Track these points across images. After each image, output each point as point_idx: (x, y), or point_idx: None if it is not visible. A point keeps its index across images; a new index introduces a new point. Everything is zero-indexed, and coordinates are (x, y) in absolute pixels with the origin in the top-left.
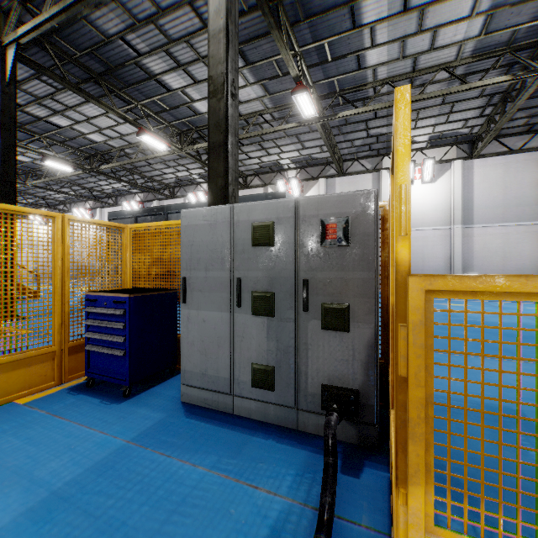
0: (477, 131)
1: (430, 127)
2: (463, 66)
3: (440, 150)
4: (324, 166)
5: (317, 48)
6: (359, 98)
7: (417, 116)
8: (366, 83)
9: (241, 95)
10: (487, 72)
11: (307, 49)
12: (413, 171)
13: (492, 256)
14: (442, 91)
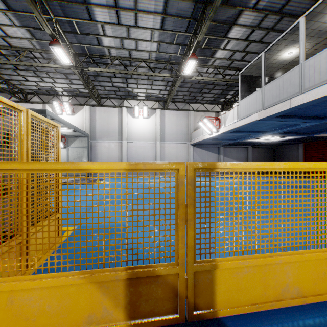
0: (165, 97)
1: (145, 89)
2: (153, 63)
3: (151, 102)
4: (89, 98)
5: (68, 22)
6: (103, 62)
7: (137, 82)
8: (106, 55)
9: (9, 31)
10: (162, 70)
11: (61, 19)
12: (138, 111)
13: (172, 157)
14: (143, 72)
